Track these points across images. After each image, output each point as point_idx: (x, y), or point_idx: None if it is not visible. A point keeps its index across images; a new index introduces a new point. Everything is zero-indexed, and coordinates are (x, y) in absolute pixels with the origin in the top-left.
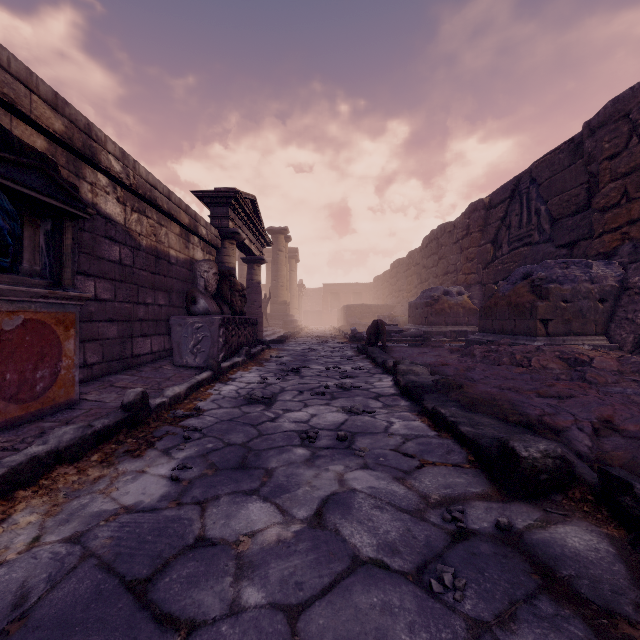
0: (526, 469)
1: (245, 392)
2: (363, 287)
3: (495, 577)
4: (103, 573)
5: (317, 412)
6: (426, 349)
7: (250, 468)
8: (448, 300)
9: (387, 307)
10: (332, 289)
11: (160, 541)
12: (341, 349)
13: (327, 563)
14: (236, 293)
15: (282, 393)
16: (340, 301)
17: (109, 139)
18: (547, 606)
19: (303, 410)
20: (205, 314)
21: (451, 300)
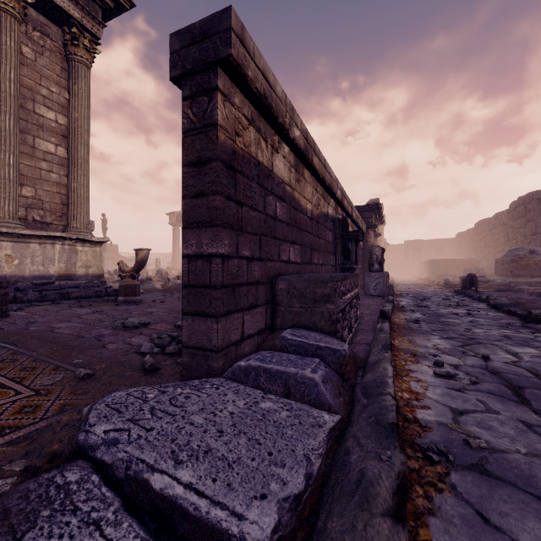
0: (533, 315)
1: (412, 304)
2: (444, 242)
3: (517, 327)
4: (430, 321)
5: (452, 310)
6: (509, 293)
7: (442, 316)
8: (533, 258)
9: (472, 261)
10: (413, 245)
11: (436, 320)
12: (441, 292)
13: (476, 324)
14: (382, 259)
15: (429, 305)
16: (421, 255)
17: (353, 206)
18: (527, 329)
19: (445, 310)
20: (378, 271)
21: (536, 258)
